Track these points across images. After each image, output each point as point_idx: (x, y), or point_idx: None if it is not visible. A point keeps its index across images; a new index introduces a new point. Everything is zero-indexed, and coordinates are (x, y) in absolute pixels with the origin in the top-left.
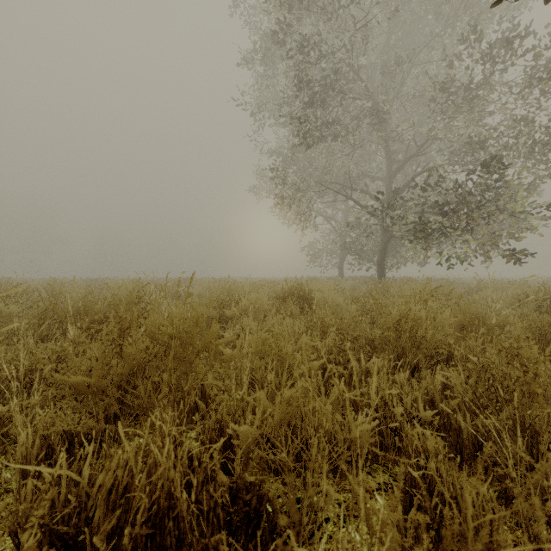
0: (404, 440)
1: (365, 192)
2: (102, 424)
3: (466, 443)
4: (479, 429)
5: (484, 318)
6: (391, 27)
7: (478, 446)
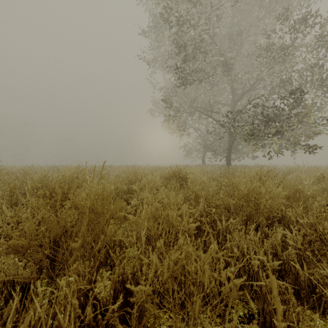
0: (263, 289)
1: (218, 113)
2: (35, 275)
3: (303, 285)
4: (314, 276)
5: (302, 192)
6: (234, 13)
7: (312, 288)
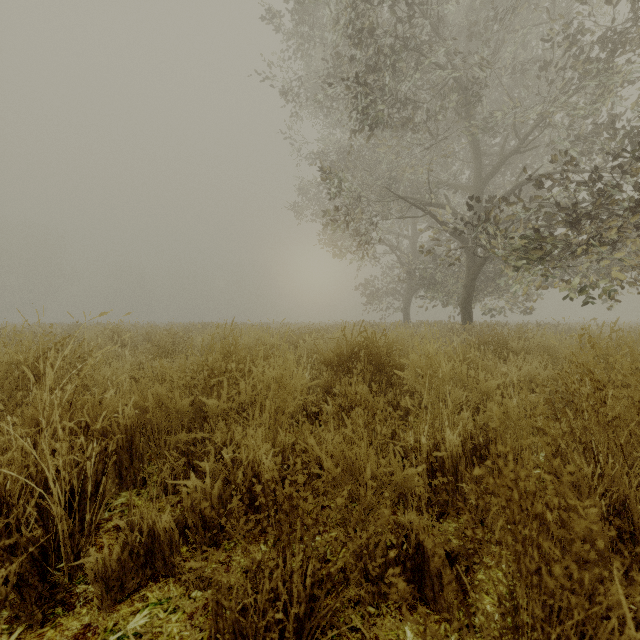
0: None
1: (445, 206)
2: None
3: None
4: None
5: None
6: None
7: None
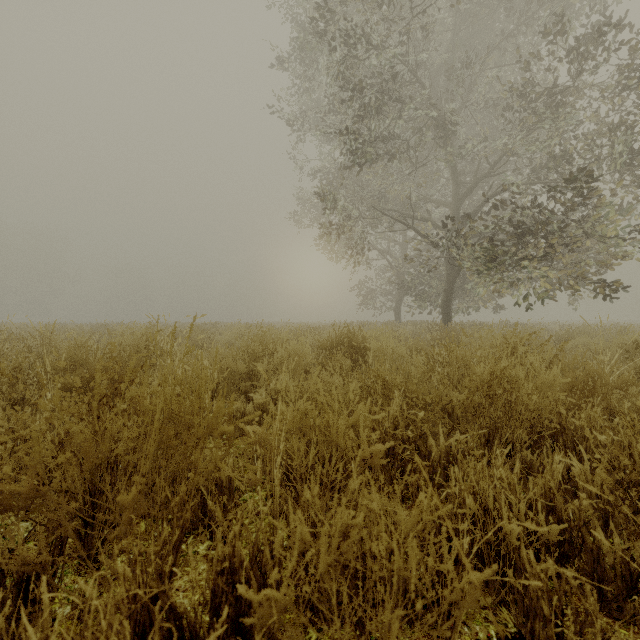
0: (531, 589)
1: (427, 220)
2: (45, 556)
3: (611, 575)
4: (636, 556)
5: (600, 377)
6: (458, 24)
7: (632, 581)
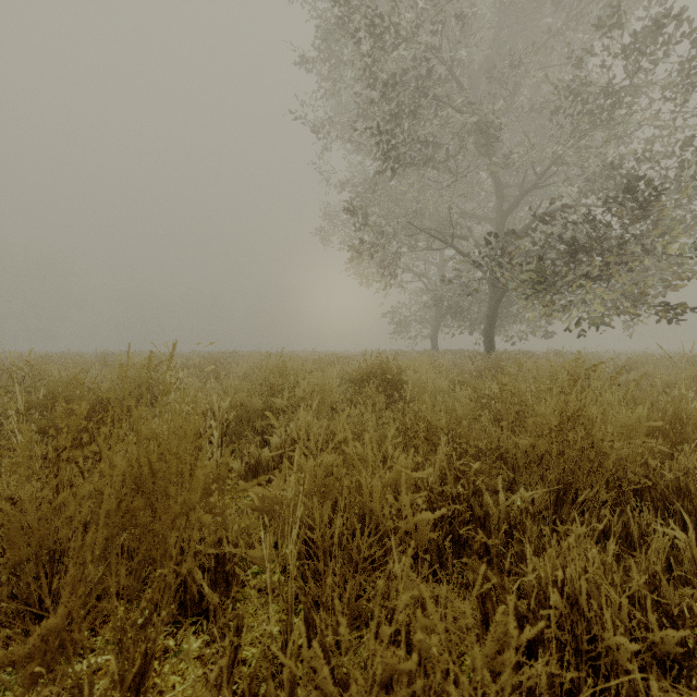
0: None
1: (468, 238)
2: None
3: None
4: None
5: (690, 418)
6: (502, 20)
7: None
